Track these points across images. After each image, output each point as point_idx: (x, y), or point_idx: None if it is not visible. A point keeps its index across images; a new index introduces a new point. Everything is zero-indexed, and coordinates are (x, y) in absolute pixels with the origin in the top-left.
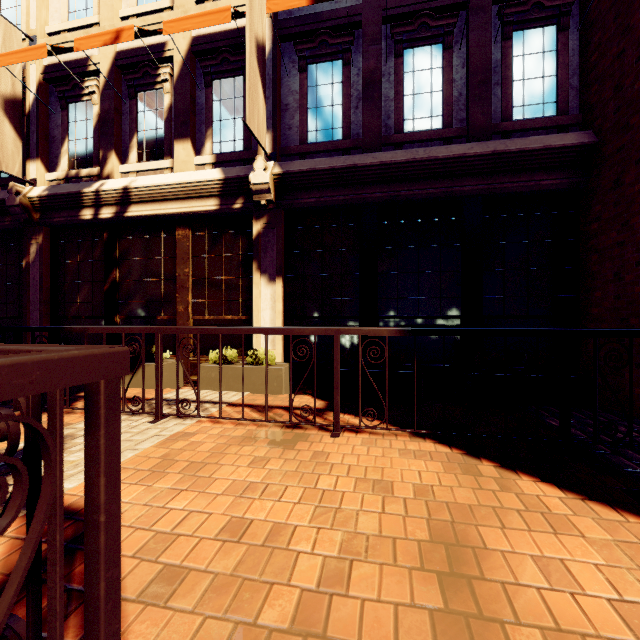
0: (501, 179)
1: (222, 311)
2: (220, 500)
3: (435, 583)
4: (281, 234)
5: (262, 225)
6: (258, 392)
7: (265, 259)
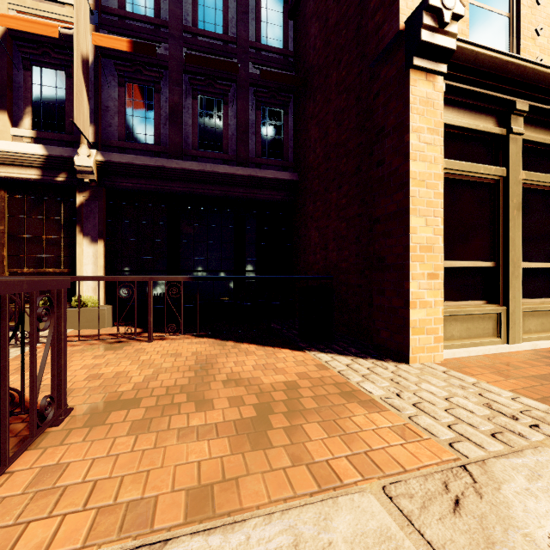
0: (254, 191)
1: (43, 265)
2: (79, 372)
3: (194, 374)
4: (103, 206)
5: (85, 197)
6: (83, 328)
7: (88, 224)
